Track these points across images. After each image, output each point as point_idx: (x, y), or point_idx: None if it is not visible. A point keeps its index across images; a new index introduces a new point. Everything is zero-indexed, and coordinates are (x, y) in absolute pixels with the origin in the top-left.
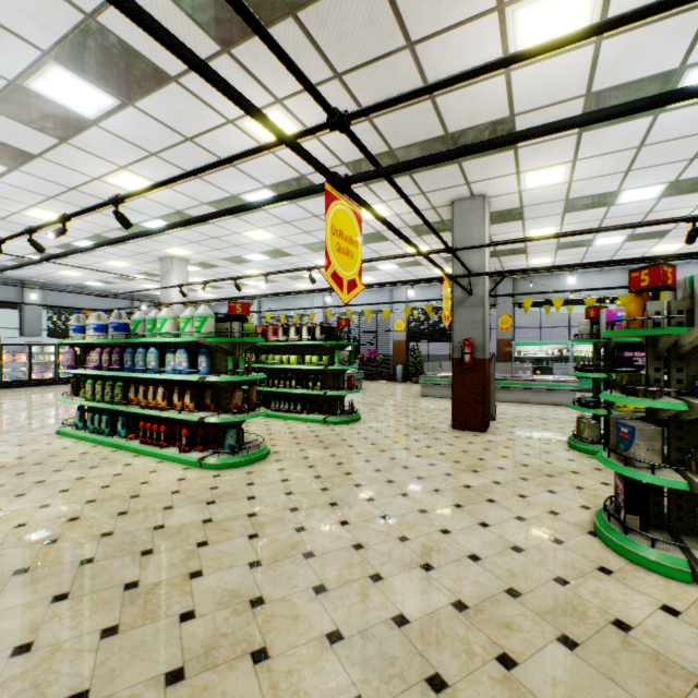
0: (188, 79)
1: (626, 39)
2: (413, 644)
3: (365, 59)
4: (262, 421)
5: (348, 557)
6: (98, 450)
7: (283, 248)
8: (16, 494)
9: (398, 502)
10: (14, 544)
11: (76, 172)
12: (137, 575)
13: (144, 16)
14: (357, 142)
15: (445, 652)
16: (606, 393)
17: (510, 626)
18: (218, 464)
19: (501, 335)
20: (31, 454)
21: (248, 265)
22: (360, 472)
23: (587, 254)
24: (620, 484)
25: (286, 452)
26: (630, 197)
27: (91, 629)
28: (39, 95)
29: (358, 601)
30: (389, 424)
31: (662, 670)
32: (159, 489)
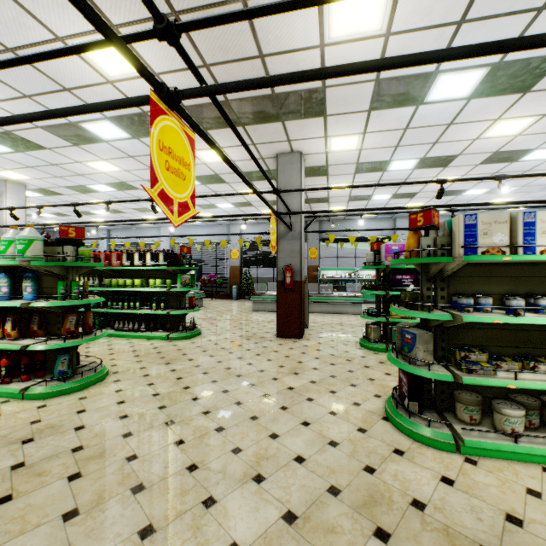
0: None
1: (405, 39)
2: None
3: (202, 2)
4: (105, 341)
5: (181, 483)
6: None
7: (128, 181)
8: None
9: (232, 411)
10: None
11: None
12: None
13: None
14: (189, 62)
15: None
16: (395, 307)
17: (335, 530)
18: (45, 393)
19: (310, 262)
20: None
21: (94, 195)
22: (198, 385)
23: (367, 206)
24: (404, 378)
25: (126, 371)
26: (397, 167)
27: None
28: None
29: (189, 537)
30: (226, 337)
31: (453, 544)
32: None
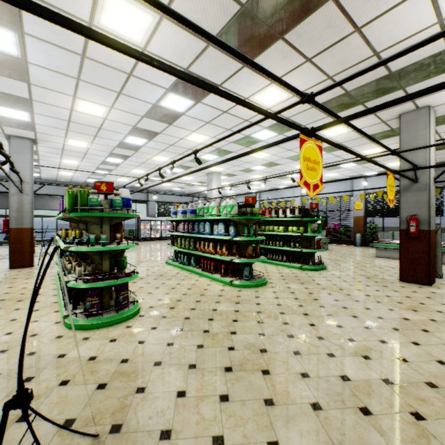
0: (226, 84)
1: None
2: (352, 390)
3: (326, 46)
4: (262, 265)
5: (314, 342)
6: (183, 272)
7: (274, 161)
8: (156, 287)
9: (349, 320)
10: (159, 306)
11: (174, 137)
12: (208, 327)
13: (223, 93)
14: (318, 106)
15: (373, 400)
16: None
17: (424, 401)
18: (240, 284)
19: None
20: (157, 271)
21: (253, 173)
22: (324, 300)
23: None
24: None
25: (276, 283)
26: None
27: (193, 344)
28: (163, 107)
29: (319, 363)
30: (347, 273)
31: None
32: (212, 293)
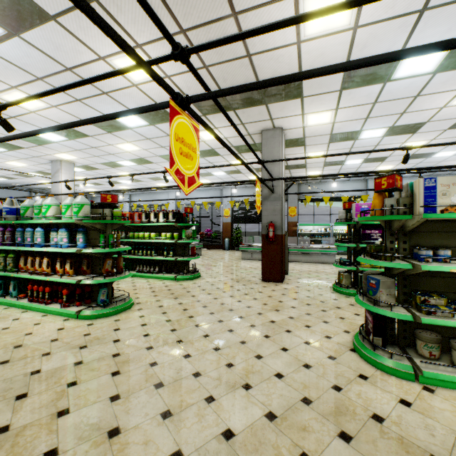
0: (64, 19)
1: (371, 29)
2: (238, 454)
3: (203, 21)
4: (129, 280)
5: (189, 384)
6: None
7: (146, 157)
8: None
9: (226, 336)
10: None
11: None
12: (9, 419)
13: None
14: (195, 73)
15: None
16: (361, 257)
17: (306, 429)
18: (92, 315)
19: (290, 219)
20: None
21: (120, 169)
22: (199, 315)
23: (341, 170)
24: (369, 317)
25: (146, 302)
26: (367, 135)
27: None
28: None
29: (196, 421)
30: (220, 279)
31: (406, 450)
32: (41, 338)
